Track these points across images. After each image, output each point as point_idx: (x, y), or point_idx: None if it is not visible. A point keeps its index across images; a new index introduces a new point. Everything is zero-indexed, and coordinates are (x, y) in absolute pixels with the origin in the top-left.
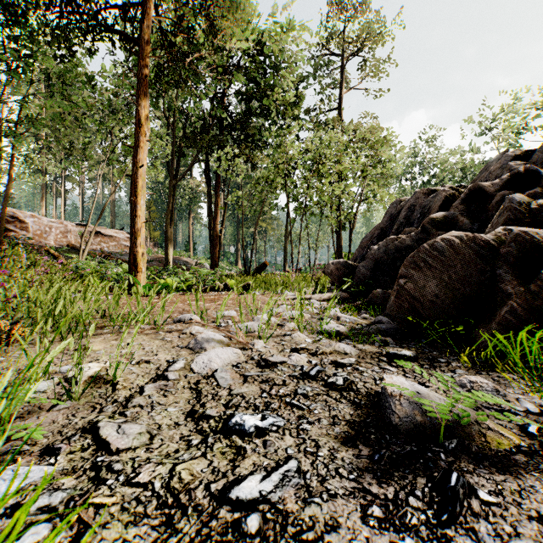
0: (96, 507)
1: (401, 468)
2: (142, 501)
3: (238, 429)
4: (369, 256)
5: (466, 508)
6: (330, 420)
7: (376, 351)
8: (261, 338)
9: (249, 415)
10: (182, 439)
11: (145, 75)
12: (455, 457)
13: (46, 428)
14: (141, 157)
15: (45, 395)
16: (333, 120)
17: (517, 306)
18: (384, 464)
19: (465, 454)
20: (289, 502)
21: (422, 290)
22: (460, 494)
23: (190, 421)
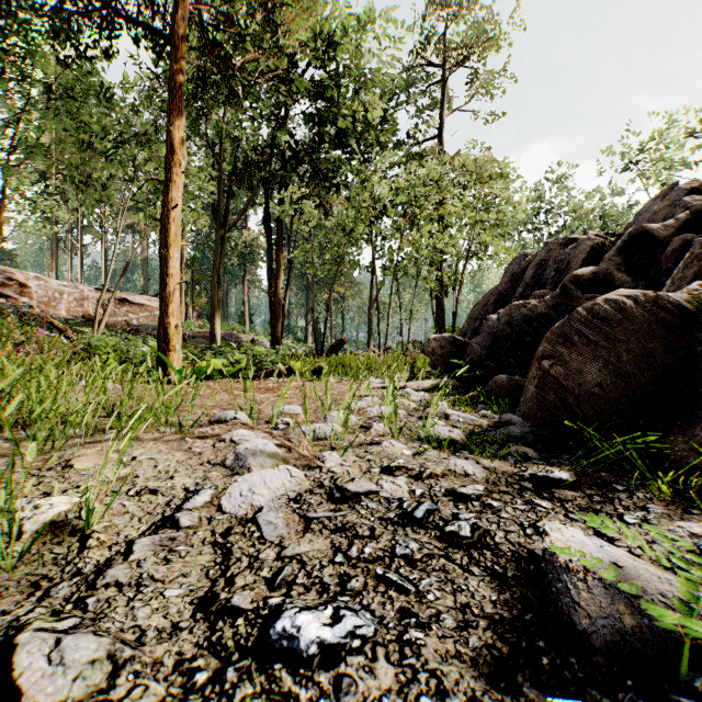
0: None
1: None
2: None
3: (287, 648)
4: (485, 329)
5: None
6: (458, 616)
7: (512, 471)
8: (336, 448)
9: (308, 611)
10: (178, 669)
11: (180, 83)
12: None
13: None
14: (174, 195)
15: None
16: (433, 152)
17: None
18: None
19: None
20: None
21: (578, 377)
22: None
23: (201, 620)
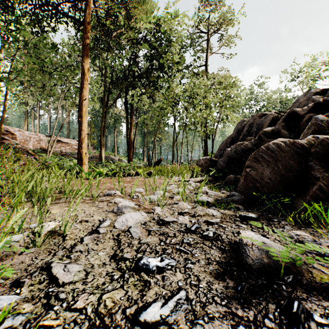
0: (45, 328)
1: (257, 296)
2: (78, 322)
3: (145, 268)
4: (225, 154)
5: (306, 328)
6: (206, 261)
7: (232, 214)
8: (159, 205)
9: (152, 258)
10: (107, 275)
11: (87, 43)
12: (292, 288)
13: (17, 266)
14: (84, 94)
15: (18, 244)
16: (202, 72)
17: (323, 185)
18: (245, 293)
19: (299, 286)
20: (181, 323)
21: (261, 175)
22: (301, 317)
23: (113, 261)
